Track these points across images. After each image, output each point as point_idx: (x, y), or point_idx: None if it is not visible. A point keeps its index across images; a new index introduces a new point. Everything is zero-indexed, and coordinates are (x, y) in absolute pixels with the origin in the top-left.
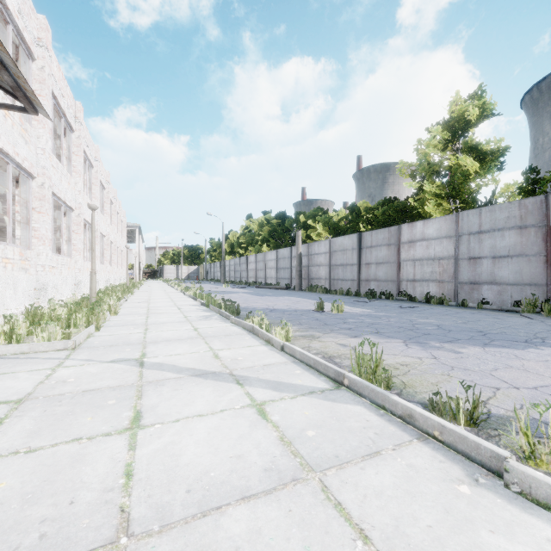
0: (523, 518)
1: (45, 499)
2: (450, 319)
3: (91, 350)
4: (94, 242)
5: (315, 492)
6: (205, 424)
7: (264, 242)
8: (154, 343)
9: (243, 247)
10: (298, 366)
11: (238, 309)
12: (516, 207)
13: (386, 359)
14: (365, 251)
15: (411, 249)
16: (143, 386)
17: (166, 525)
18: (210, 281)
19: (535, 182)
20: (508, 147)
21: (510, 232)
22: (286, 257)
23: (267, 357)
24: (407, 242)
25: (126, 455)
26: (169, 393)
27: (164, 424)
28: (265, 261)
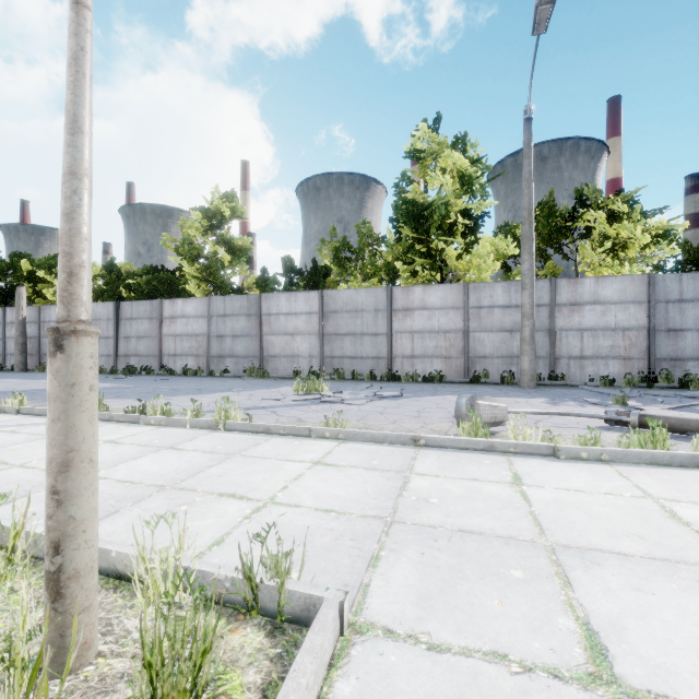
0: (139, 428)
1: None
2: (189, 385)
3: None
4: None
5: None
6: None
7: None
8: None
9: None
10: (38, 417)
11: None
12: (246, 300)
13: (115, 407)
14: (124, 323)
15: (172, 324)
16: None
17: None
18: None
19: (266, 281)
20: (251, 248)
21: (242, 317)
22: None
23: (3, 418)
24: (169, 317)
25: None
26: None
27: None
28: None
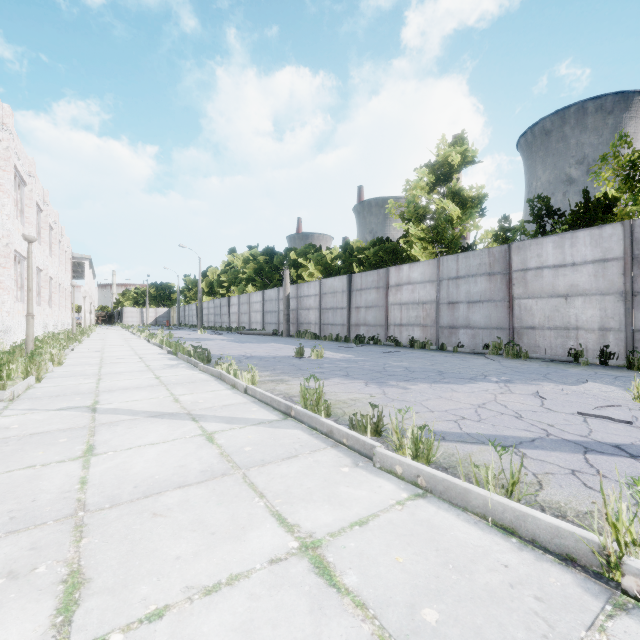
0: (372, 479)
1: (9, 501)
2: (421, 362)
3: (34, 401)
4: (31, 280)
5: (237, 479)
6: (156, 449)
7: (250, 281)
8: (109, 391)
9: (224, 286)
10: (256, 405)
11: (209, 356)
12: (486, 255)
13: (341, 396)
14: (355, 294)
15: (398, 292)
16: (96, 427)
17: (116, 504)
18: (184, 326)
19: (507, 231)
20: (486, 195)
21: (481, 278)
22: (273, 299)
23: (228, 399)
24: (395, 285)
25: (81, 472)
26: (123, 430)
27: (116, 452)
28: (250, 303)
